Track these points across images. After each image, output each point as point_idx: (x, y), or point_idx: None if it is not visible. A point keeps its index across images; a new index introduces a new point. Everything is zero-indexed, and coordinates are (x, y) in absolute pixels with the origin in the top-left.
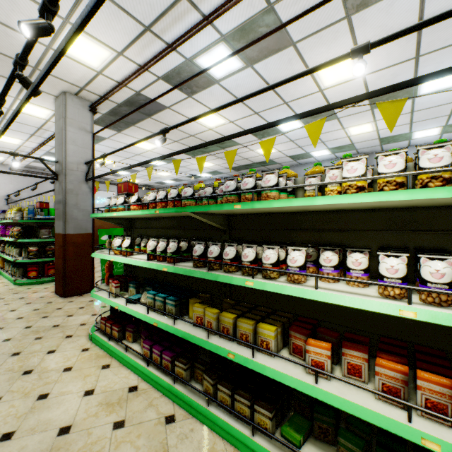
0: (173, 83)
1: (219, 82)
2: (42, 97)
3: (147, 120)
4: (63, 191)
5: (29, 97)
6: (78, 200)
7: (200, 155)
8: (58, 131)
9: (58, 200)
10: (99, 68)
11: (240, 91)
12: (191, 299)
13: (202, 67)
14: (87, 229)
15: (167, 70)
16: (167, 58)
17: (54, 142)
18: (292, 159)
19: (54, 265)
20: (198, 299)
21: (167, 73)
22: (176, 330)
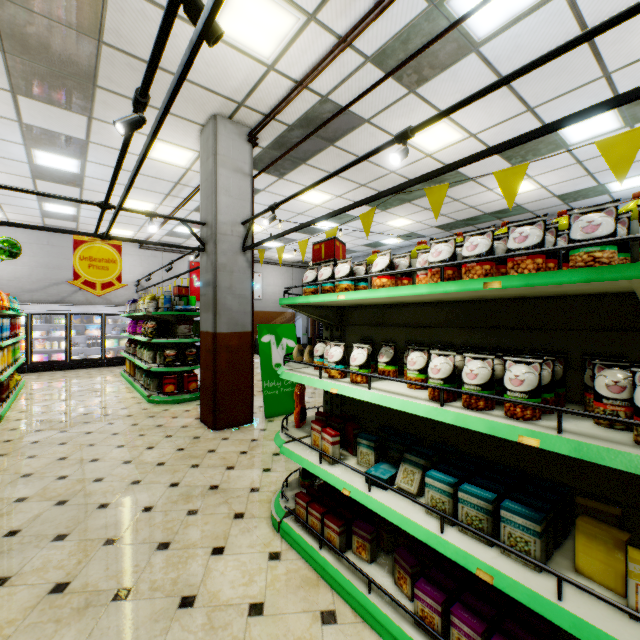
0: (389, 67)
1: (480, 49)
2: (183, 129)
3: (327, 150)
4: (212, 268)
5: (212, 12)
6: (233, 281)
7: (396, 207)
8: (206, 177)
9: (205, 282)
10: (271, 58)
11: (515, 62)
12: (580, 519)
13: (456, 16)
14: (244, 325)
15: (386, 38)
16: (392, 8)
17: (192, 203)
18: (561, 202)
19: (196, 377)
20: (610, 526)
21: (385, 44)
22: (581, 625)
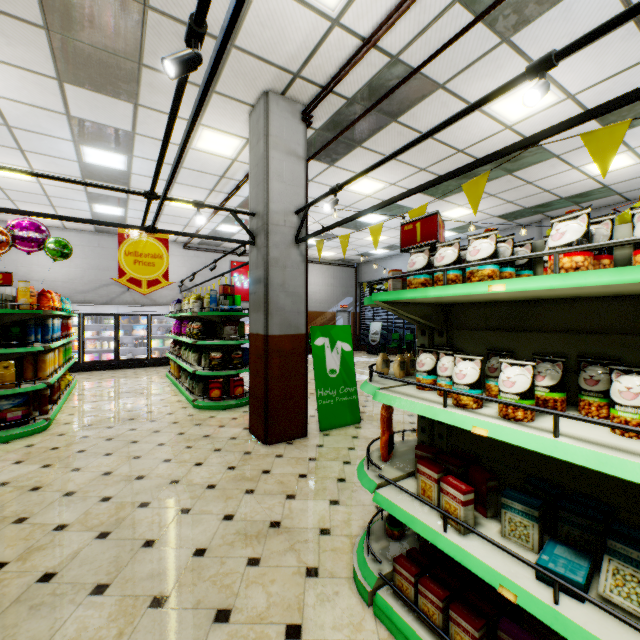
0: (482, 7)
1: None
2: (231, 112)
3: (388, 128)
4: (264, 262)
5: None
6: (285, 277)
7: (455, 194)
8: (256, 163)
9: (255, 279)
10: (337, 9)
11: None
12: None
13: None
14: (297, 326)
15: None
16: None
17: (236, 199)
18: None
19: (241, 381)
20: None
21: None
22: None
